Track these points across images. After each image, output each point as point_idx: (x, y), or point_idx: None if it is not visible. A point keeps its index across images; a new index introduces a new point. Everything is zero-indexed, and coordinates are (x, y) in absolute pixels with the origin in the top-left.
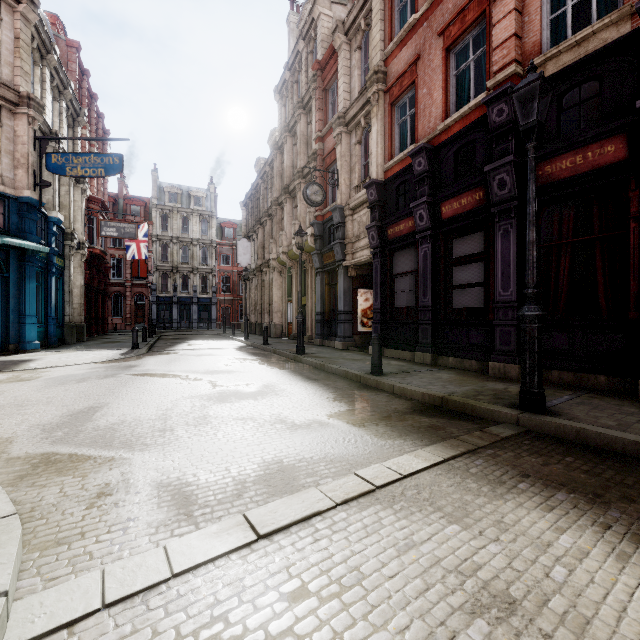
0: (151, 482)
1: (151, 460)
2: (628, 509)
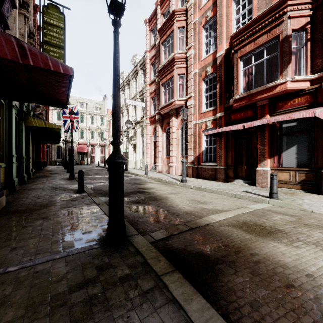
0: (298, 216)
1: (322, 222)
2: (162, 209)
